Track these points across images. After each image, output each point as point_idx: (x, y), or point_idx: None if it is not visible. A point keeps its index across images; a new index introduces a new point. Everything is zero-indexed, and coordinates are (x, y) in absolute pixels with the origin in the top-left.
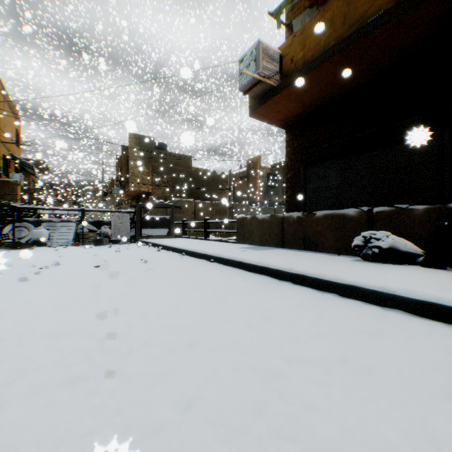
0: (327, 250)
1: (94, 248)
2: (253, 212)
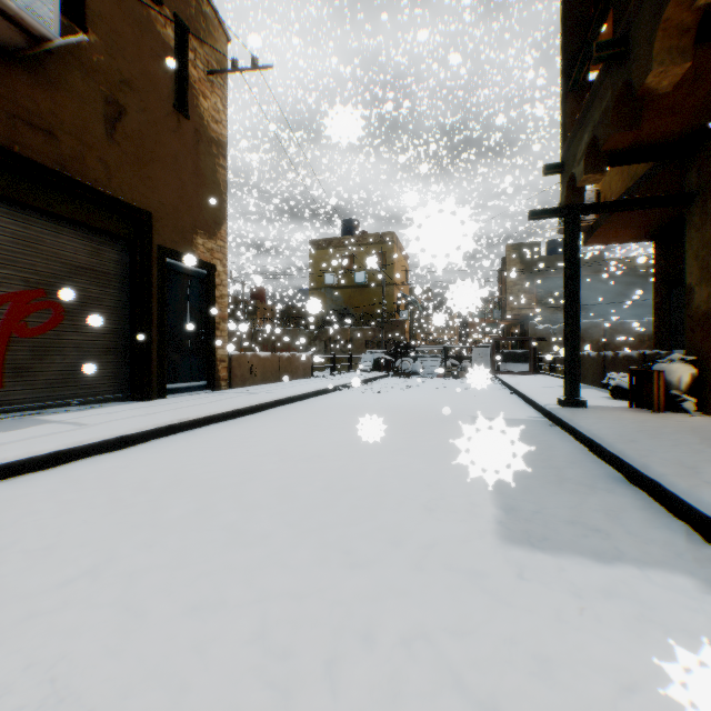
0: None
1: (449, 380)
2: None
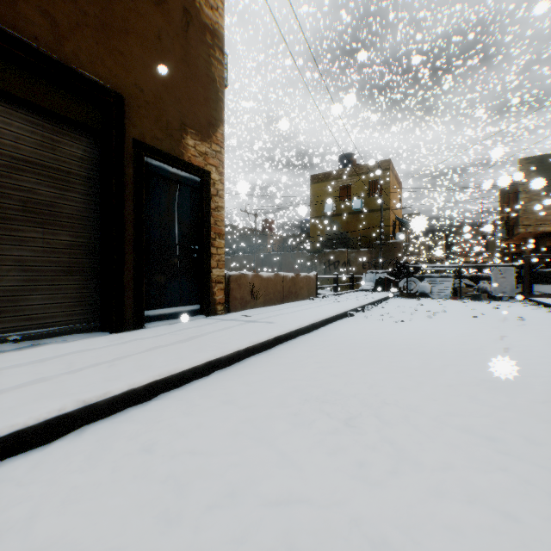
0: None
1: (470, 303)
2: None
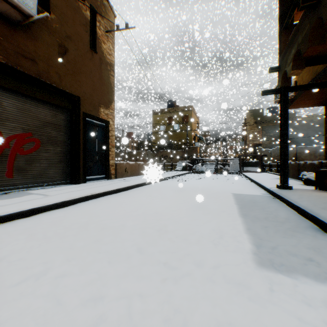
0: None
1: (219, 175)
2: None
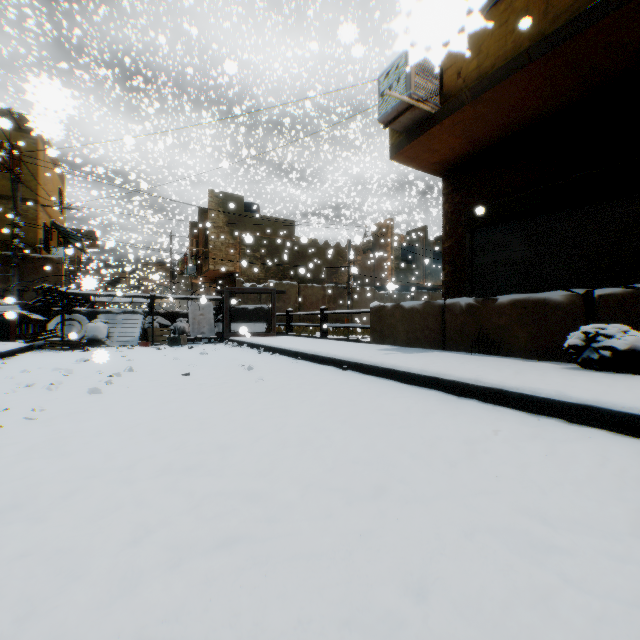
0: (516, 353)
1: (169, 350)
2: (382, 300)
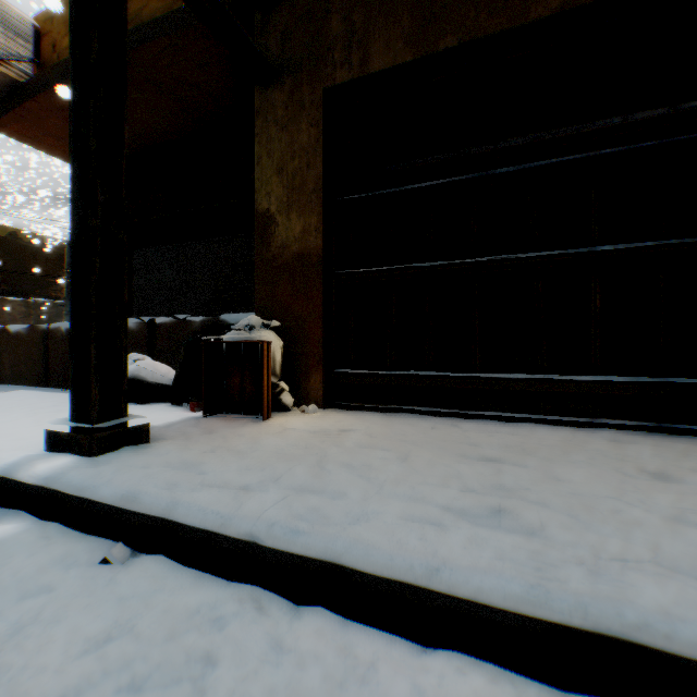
0: None
1: None
2: None
